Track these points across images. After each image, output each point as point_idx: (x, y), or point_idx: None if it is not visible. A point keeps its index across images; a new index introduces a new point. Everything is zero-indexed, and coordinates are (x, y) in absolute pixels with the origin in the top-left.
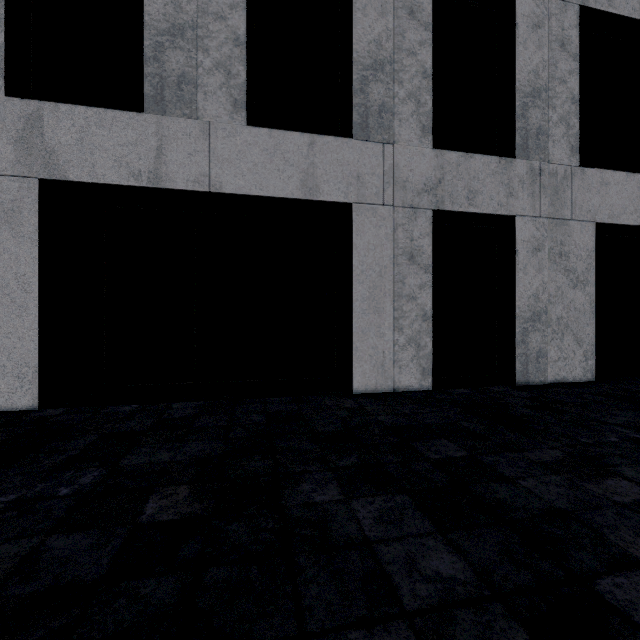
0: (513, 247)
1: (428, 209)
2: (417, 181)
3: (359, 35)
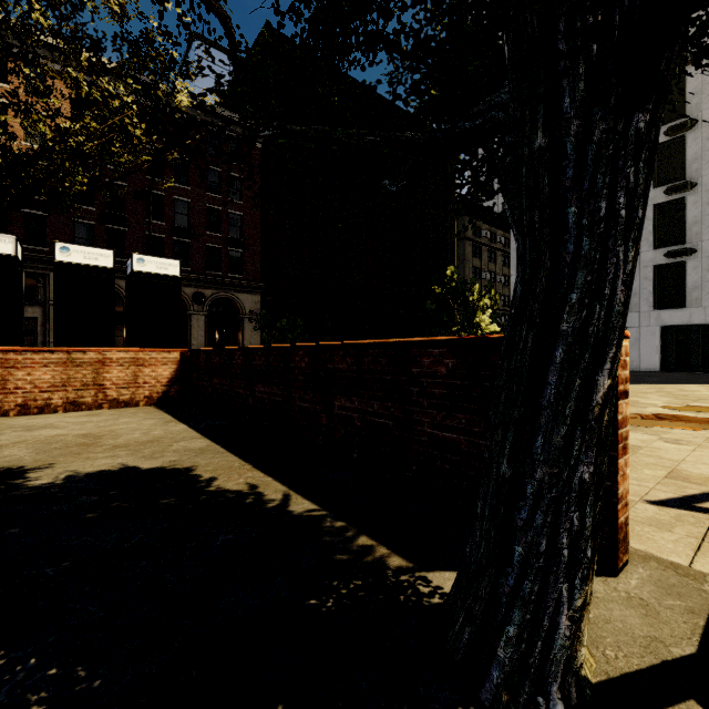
0: None
1: None
2: None
3: None
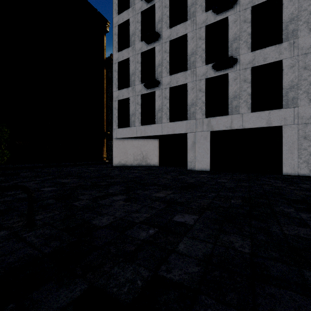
0: None
1: None
2: (307, 116)
3: (285, 81)
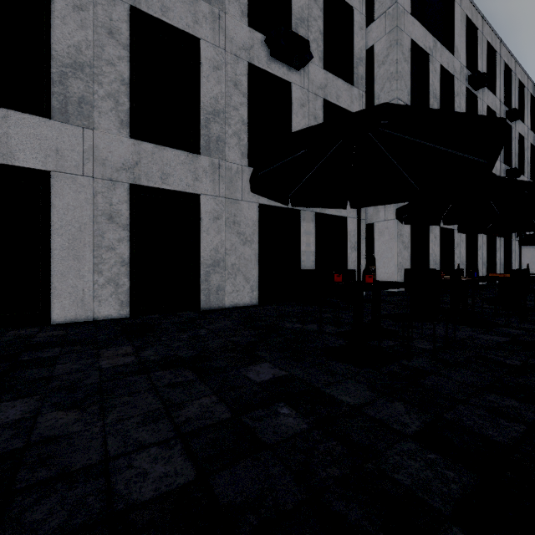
0: (200, 215)
1: (126, 183)
2: (116, 161)
3: (58, 38)
